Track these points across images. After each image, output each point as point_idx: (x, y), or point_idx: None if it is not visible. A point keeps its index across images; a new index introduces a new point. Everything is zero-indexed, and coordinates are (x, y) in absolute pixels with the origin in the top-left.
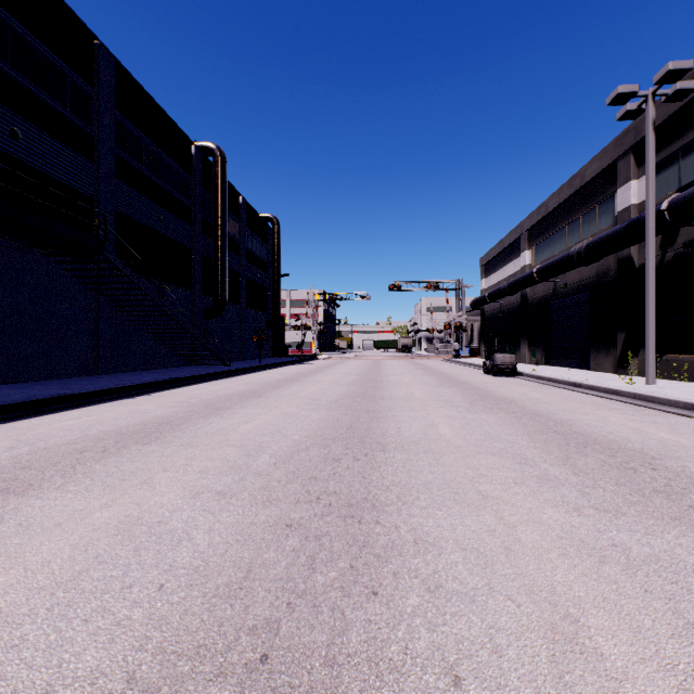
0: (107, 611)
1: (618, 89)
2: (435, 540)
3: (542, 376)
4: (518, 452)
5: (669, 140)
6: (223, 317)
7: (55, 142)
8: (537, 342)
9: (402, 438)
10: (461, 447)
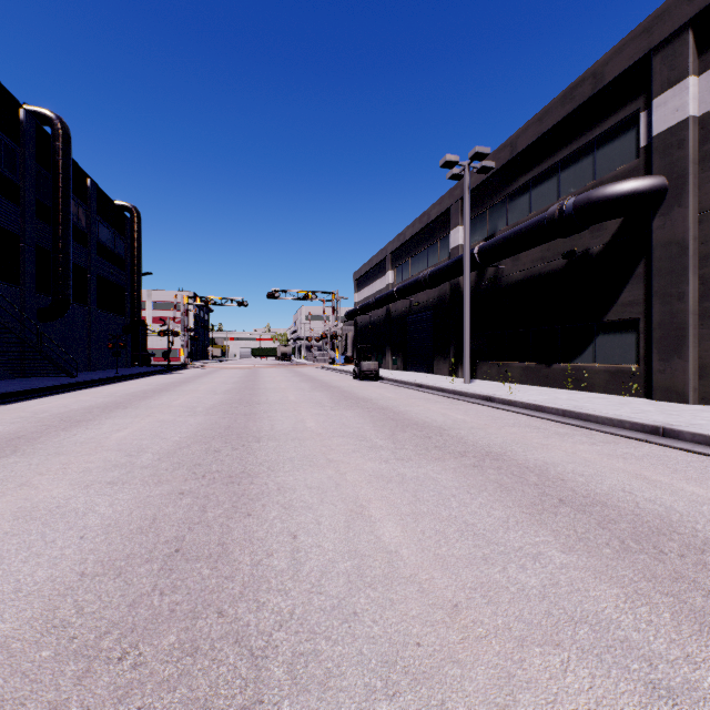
0: (41, 554)
1: (446, 157)
2: (292, 486)
3: (398, 380)
4: (362, 434)
5: (481, 200)
6: (65, 319)
7: None
8: (398, 351)
9: (275, 432)
10: (321, 434)
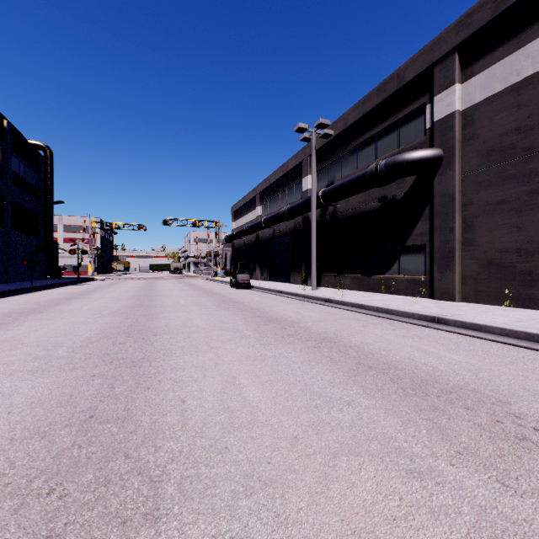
0: None
1: (299, 124)
2: (182, 367)
3: (264, 288)
4: (236, 327)
5: (324, 157)
6: None
7: None
8: (265, 266)
9: (169, 328)
10: (205, 328)
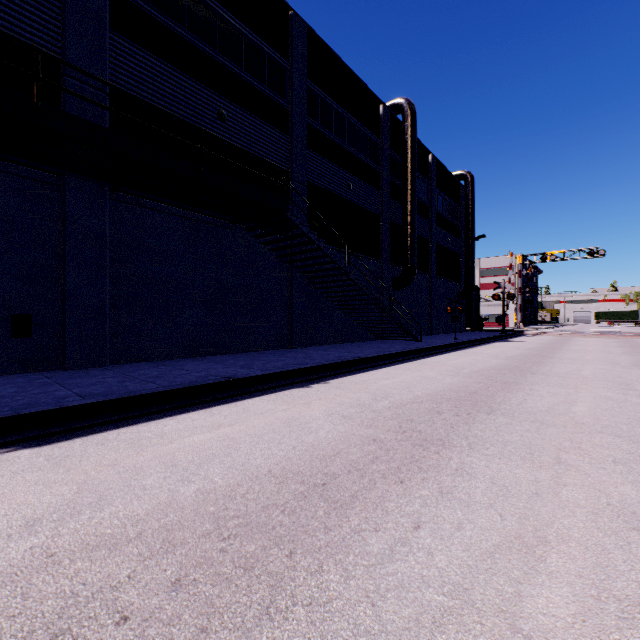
0: None
1: None
2: None
3: None
4: None
5: None
6: (412, 287)
7: (255, 119)
8: None
9: None
10: None
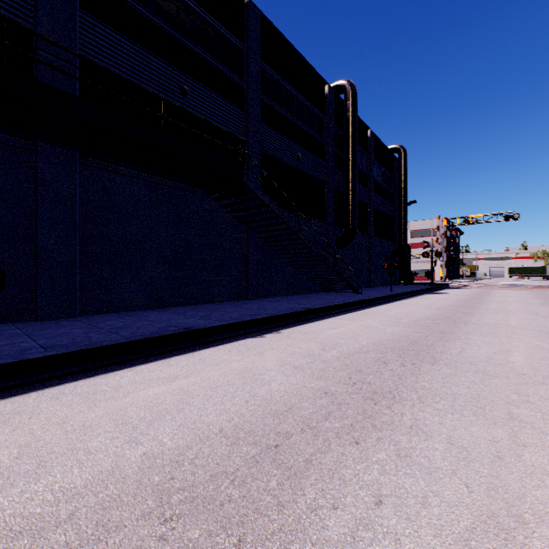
0: None
1: None
2: None
3: None
4: None
5: None
6: (353, 246)
7: (214, 95)
8: None
9: None
10: None
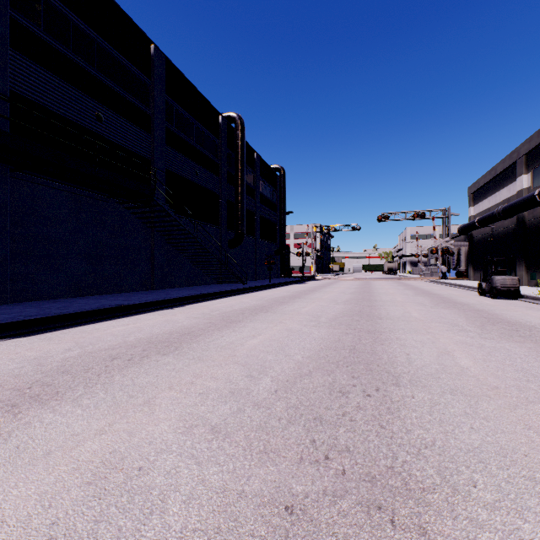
0: None
1: None
2: None
3: None
4: None
5: None
6: (242, 246)
7: (125, 121)
8: (537, 264)
9: (415, 368)
10: (498, 388)
